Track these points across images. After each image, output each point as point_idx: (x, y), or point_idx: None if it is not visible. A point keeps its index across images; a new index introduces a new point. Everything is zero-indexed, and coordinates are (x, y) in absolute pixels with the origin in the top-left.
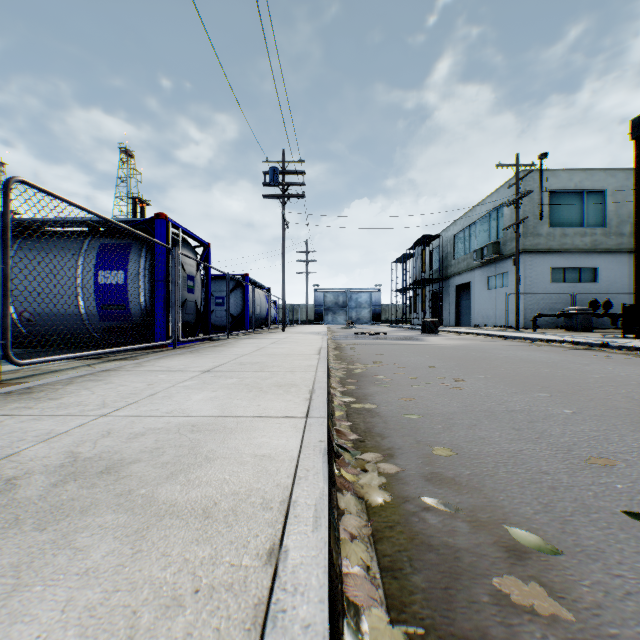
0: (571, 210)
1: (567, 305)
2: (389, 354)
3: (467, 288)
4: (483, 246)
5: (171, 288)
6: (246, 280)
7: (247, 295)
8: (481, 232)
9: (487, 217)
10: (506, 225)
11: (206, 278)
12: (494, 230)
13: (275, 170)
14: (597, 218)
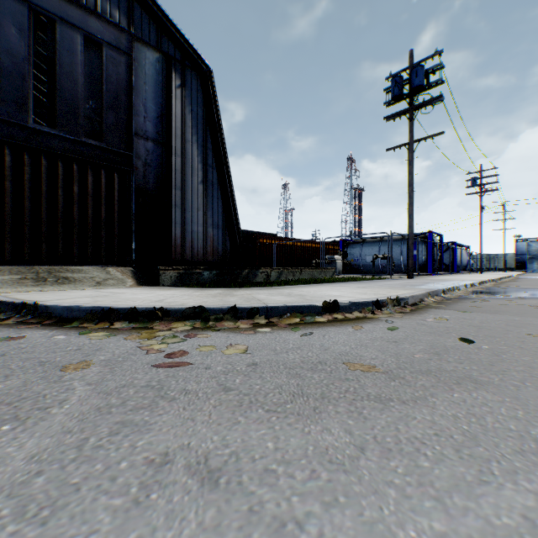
0: None
1: None
2: None
3: None
4: None
5: (435, 256)
6: (454, 245)
7: (454, 253)
8: None
9: None
10: None
11: (440, 249)
12: None
13: (474, 179)
14: None
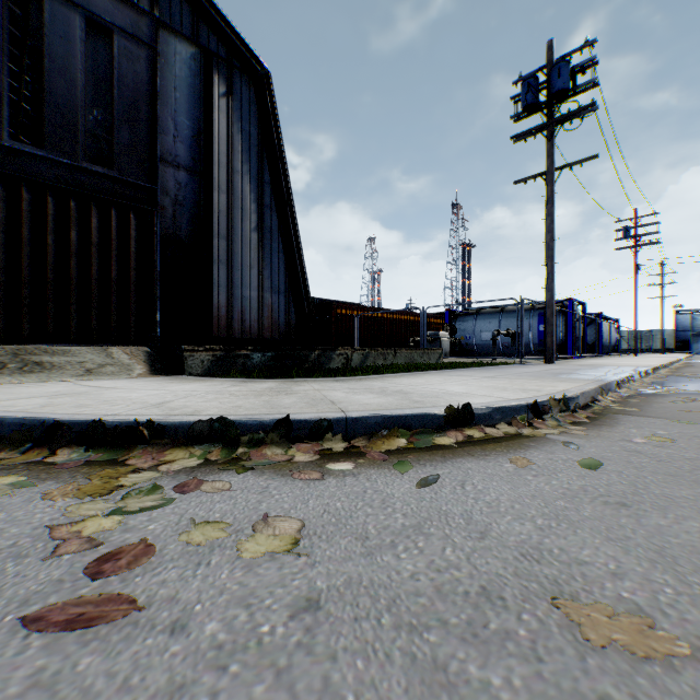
0: None
1: None
2: None
3: None
4: None
5: (577, 332)
6: (599, 317)
7: (600, 328)
8: None
9: None
10: None
11: (583, 323)
12: None
13: (626, 228)
14: None
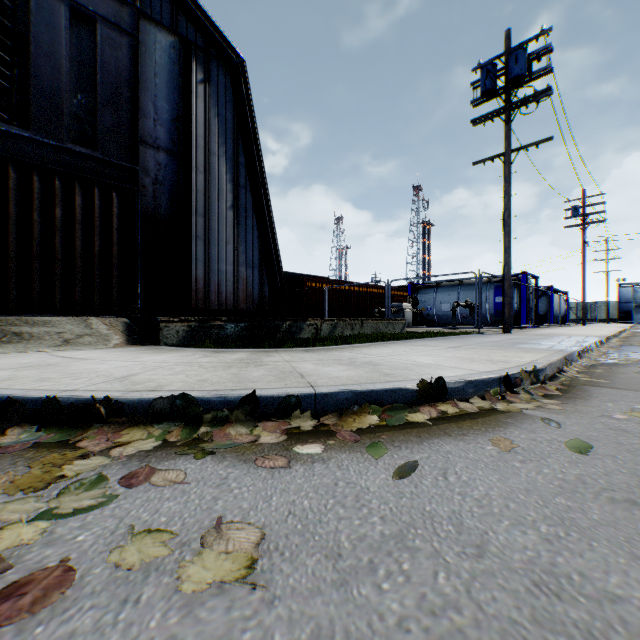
0: None
1: None
2: None
3: None
4: None
5: (531, 303)
6: (550, 290)
7: (551, 300)
8: None
9: None
10: None
11: (535, 295)
12: None
13: (575, 208)
14: None
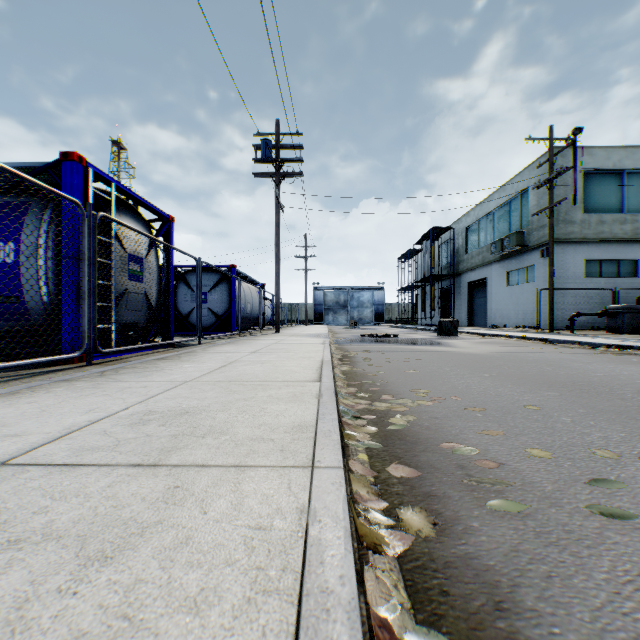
0: (608, 194)
1: (604, 303)
2: (425, 371)
3: (482, 285)
4: (504, 237)
5: (81, 268)
6: (233, 272)
7: (234, 290)
8: (499, 222)
9: (507, 205)
10: (531, 212)
11: (167, 263)
12: (516, 219)
13: (267, 143)
14: (638, 203)
